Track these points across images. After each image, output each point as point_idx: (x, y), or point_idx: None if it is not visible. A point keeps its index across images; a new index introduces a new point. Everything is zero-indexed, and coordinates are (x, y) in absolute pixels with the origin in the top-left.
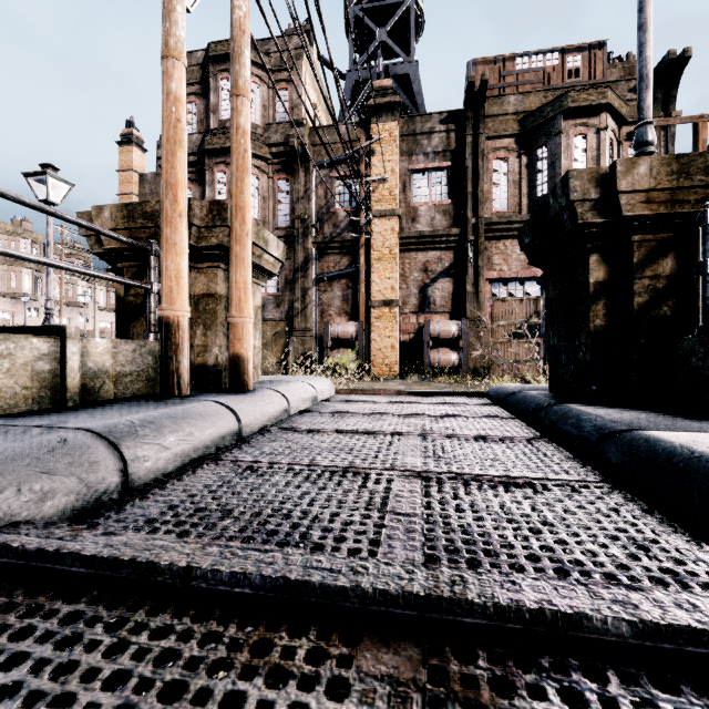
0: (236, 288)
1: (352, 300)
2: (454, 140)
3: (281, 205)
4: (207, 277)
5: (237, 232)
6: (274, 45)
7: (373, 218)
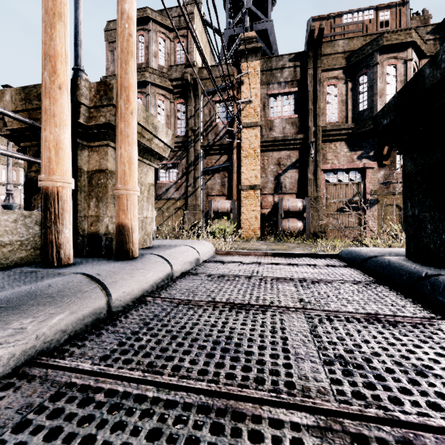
0: (121, 162)
1: (228, 185)
2: (299, 72)
3: (179, 121)
4: (99, 155)
5: (122, 110)
6: (174, 12)
7: (242, 128)
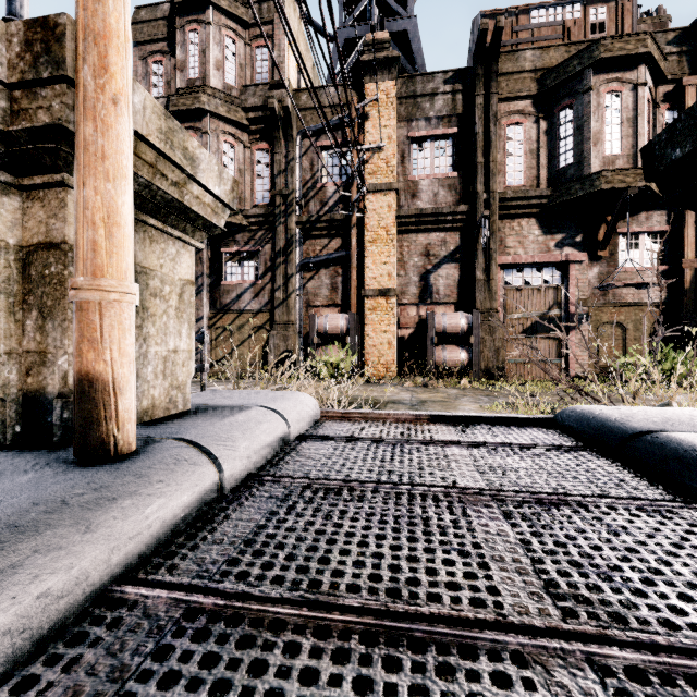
0: (85, 221)
1: (342, 289)
2: (461, 102)
3: (260, 179)
4: (46, 207)
5: (87, 90)
6: None
7: (367, 193)
